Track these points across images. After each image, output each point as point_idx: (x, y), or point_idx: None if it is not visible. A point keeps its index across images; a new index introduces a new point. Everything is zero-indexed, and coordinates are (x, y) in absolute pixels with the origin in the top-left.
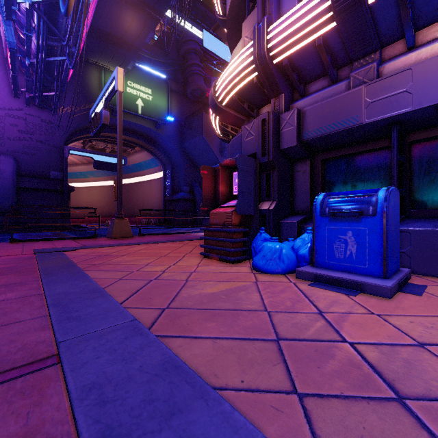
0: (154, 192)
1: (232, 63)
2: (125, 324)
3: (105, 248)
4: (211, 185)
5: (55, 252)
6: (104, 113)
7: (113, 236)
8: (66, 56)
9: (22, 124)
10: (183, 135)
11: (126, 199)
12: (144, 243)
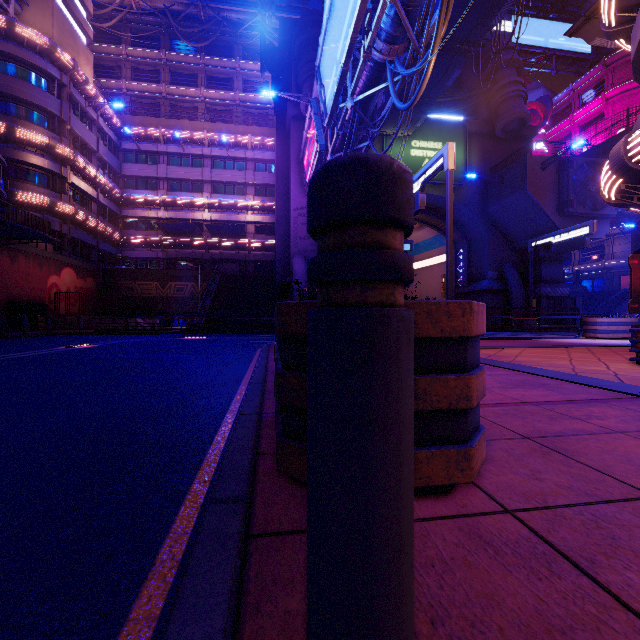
0: (436, 282)
1: None
2: None
3: None
4: None
5: None
6: (420, 197)
7: None
8: (370, 142)
9: None
10: (487, 195)
11: None
12: (504, 347)
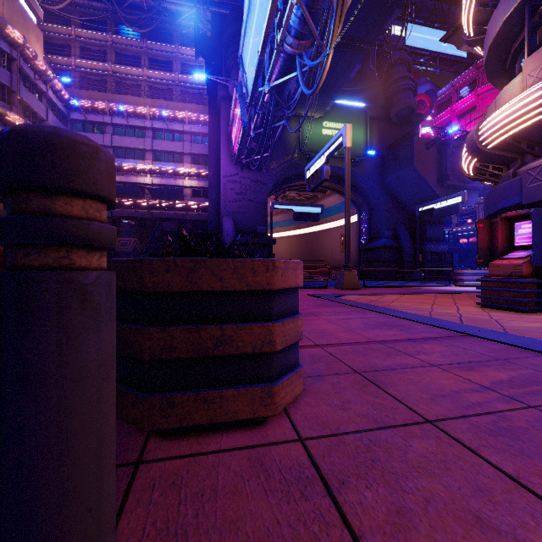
0: None
1: (508, 107)
2: (488, 330)
3: (360, 296)
4: (486, 238)
5: (329, 296)
6: (325, 169)
7: (344, 287)
8: (285, 121)
9: (238, 187)
10: (384, 168)
11: (313, 249)
12: (387, 294)
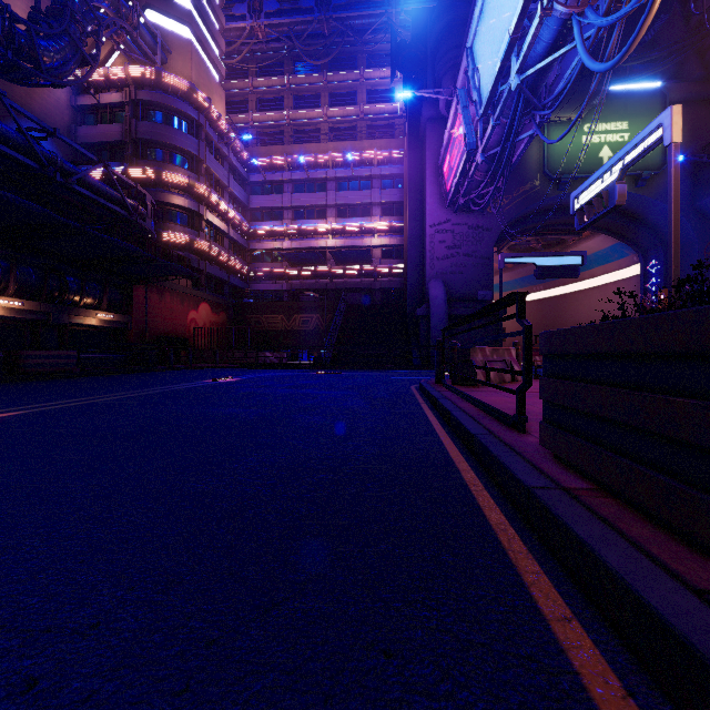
0: (614, 306)
1: None
2: None
3: None
4: None
5: None
6: (618, 189)
7: None
8: (536, 129)
9: (450, 239)
10: (699, 182)
11: (554, 322)
12: None
